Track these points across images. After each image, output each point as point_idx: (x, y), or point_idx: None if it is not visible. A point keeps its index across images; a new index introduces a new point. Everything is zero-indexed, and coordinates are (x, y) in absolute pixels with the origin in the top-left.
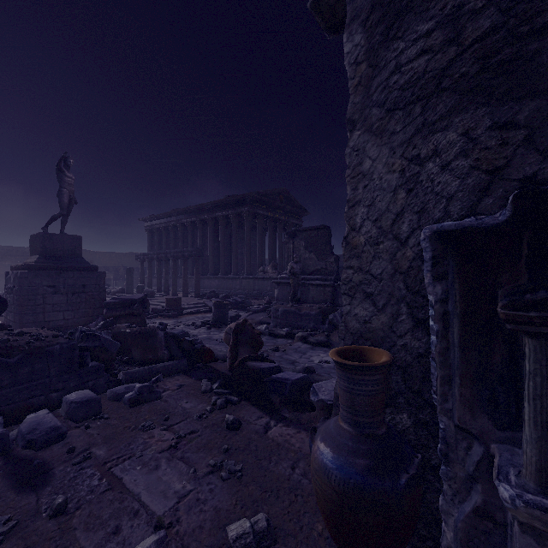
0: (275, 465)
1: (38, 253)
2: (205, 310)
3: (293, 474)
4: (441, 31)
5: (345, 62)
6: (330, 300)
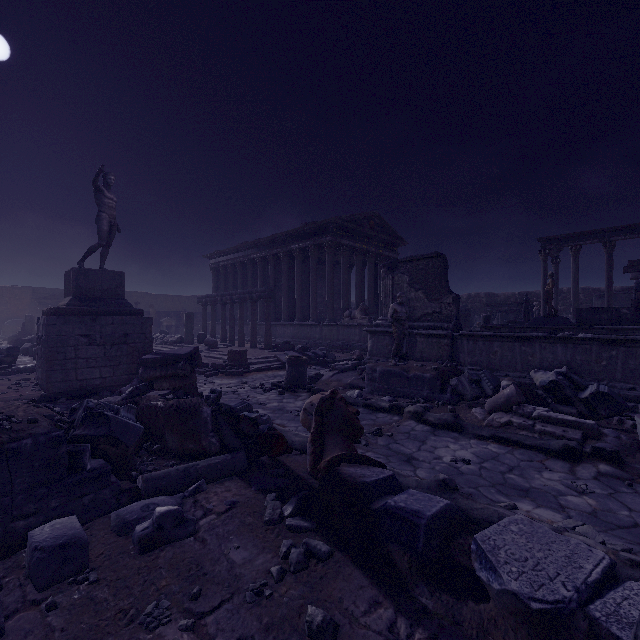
0: None
1: (71, 293)
2: (276, 366)
3: None
4: None
5: None
6: (448, 356)
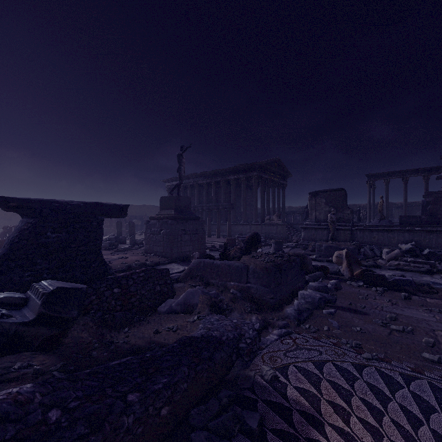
0: None
1: (173, 208)
2: None
3: None
4: None
5: None
6: (349, 239)
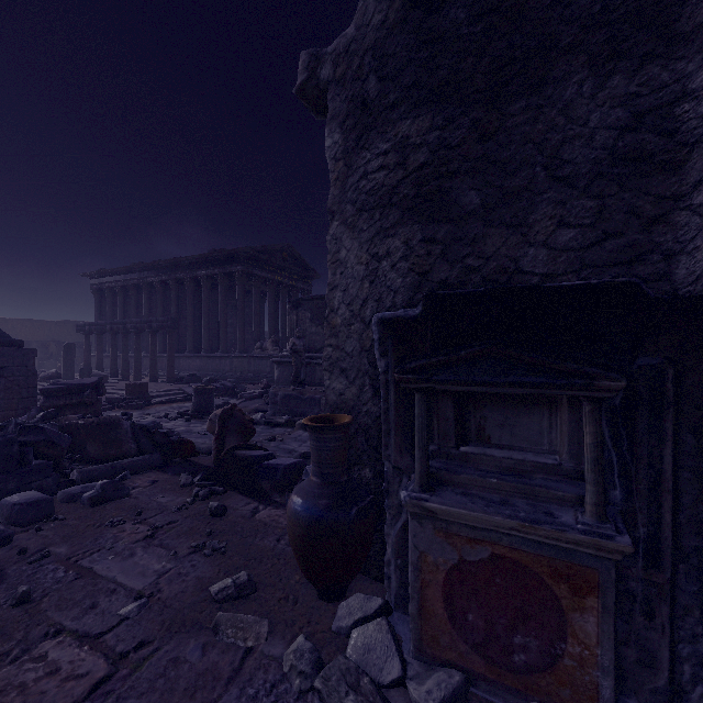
0: (260, 540)
1: None
2: (182, 398)
3: (278, 545)
4: (394, 154)
5: (326, 155)
6: None
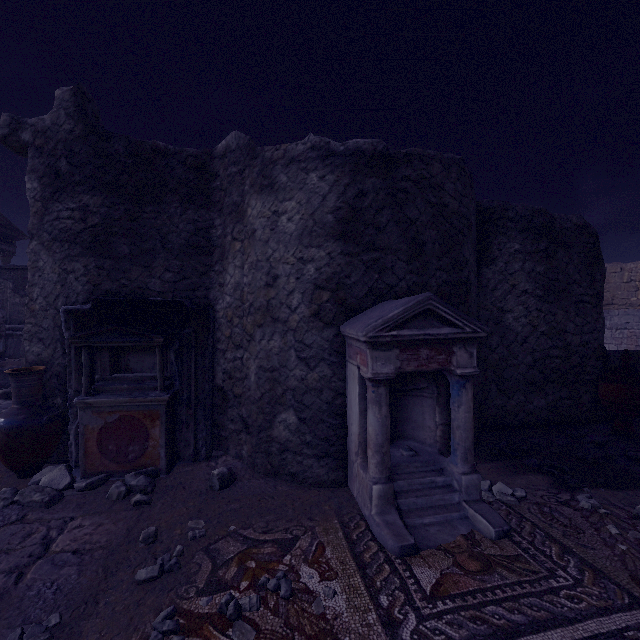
0: None
1: None
2: None
3: None
4: (79, 212)
5: (27, 194)
6: None
